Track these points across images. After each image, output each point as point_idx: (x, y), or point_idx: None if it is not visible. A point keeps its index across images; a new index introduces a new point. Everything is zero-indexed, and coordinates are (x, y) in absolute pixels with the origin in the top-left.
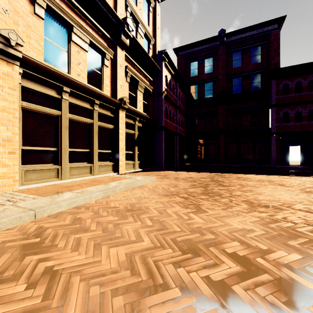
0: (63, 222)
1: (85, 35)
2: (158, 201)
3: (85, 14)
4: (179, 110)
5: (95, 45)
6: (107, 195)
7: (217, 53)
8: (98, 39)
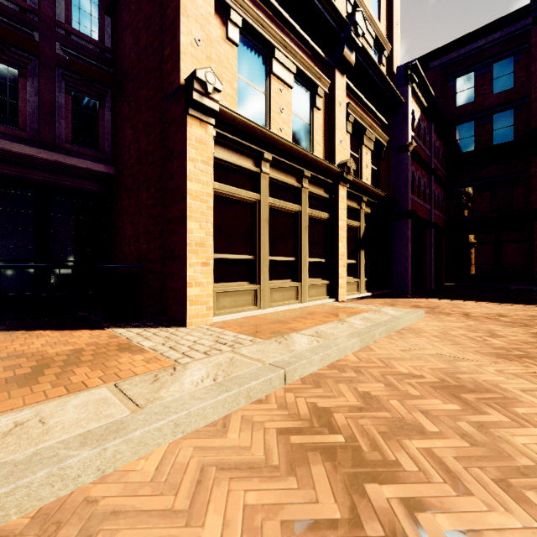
0: (346, 400)
1: (290, 60)
2: (501, 370)
3: (290, 24)
4: (433, 176)
5: (302, 75)
6: (364, 345)
7: (527, 44)
8: (308, 62)
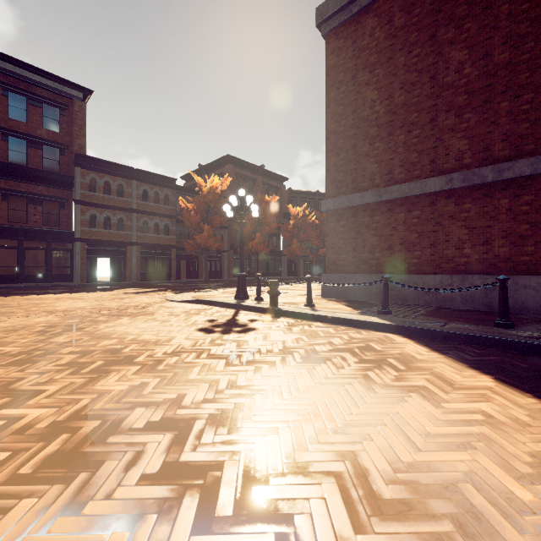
0: None
1: None
2: None
3: None
4: None
5: None
6: None
7: None
8: None
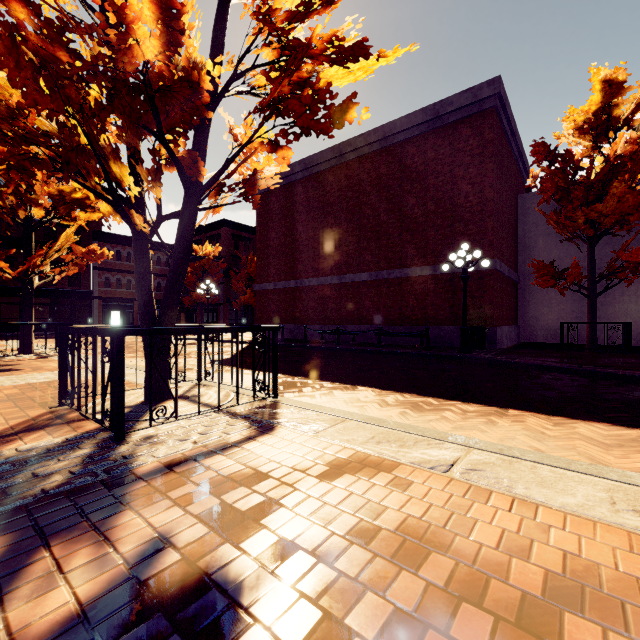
0: None
1: None
2: None
3: None
4: None
5: None
6: None
7: None
8: None
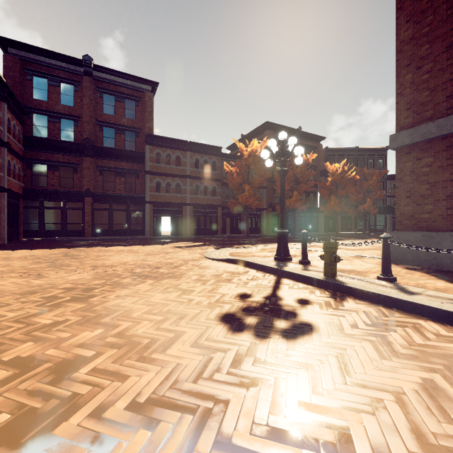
0: None
1: None
2: None
3: None
4: (9, 149)
5: None
6: None
7: (82, 84)
8: None
